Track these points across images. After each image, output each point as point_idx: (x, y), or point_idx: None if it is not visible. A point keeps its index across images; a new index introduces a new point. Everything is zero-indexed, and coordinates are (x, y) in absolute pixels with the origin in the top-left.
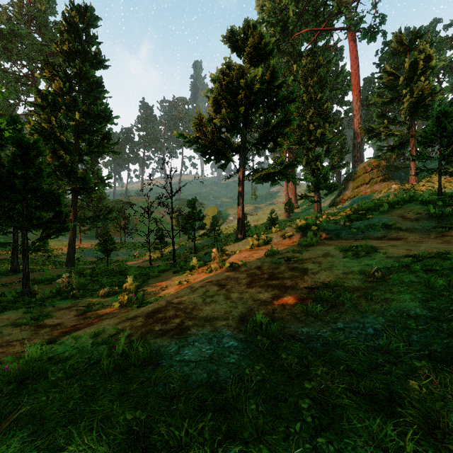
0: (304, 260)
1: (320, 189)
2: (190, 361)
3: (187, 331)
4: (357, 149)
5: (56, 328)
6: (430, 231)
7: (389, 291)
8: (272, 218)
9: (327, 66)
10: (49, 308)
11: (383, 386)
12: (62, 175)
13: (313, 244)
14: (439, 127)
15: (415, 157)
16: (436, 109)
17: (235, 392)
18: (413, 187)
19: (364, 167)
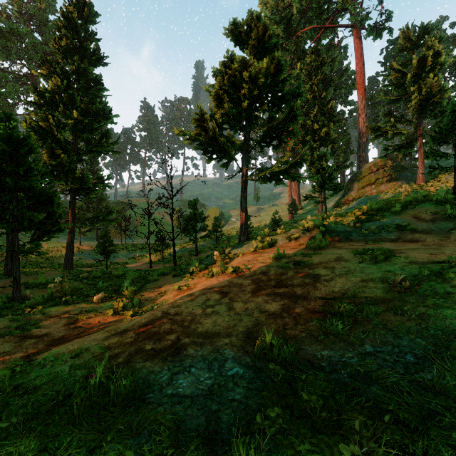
0: (315, 265)
1: (325, 189)
2: (184, 396)
3: (183, 351)
4: (362, 149)
5: (43, 339)
6: (449, 232)
7: (422, 305)
8: (275, 219)
9: (331, 65)
10: (38, 316)
11: (451, 452)
12: (60, 175)
13: (323, 247)
14: (455, 122)
15: (428, 154)
16: (451, 103)
17: (242, 451)
18: (421, 188)
19: (370, 167)
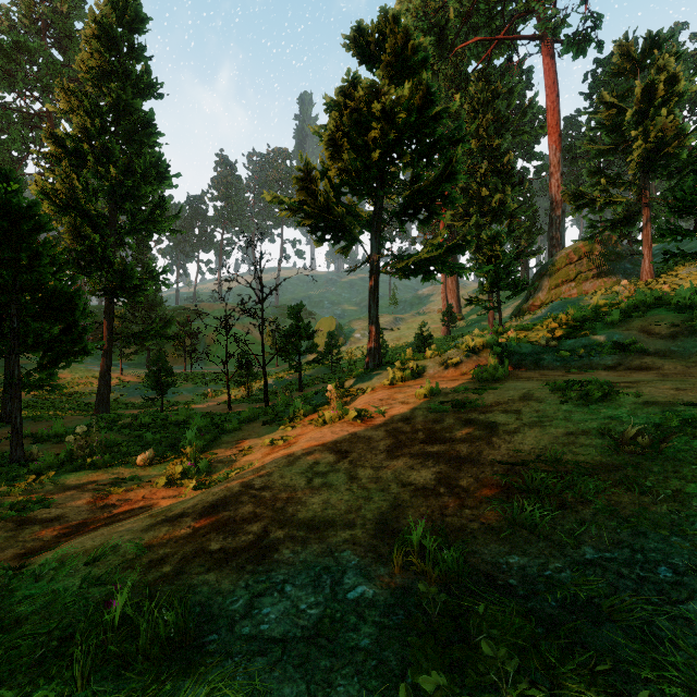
0: (488, 407)
1: (499, 288)
2: (271, 639)
3: (273, 554)
4: (556, 227)
5: (52, 525)
6: None
7: (675, 476)
8: (422, 335)
9: (508, 98)
10: (47, 488)
11: None
12: (89, 266)
13: (499, 378)
14: None
15: (664, 232)
16: None
17: None
18: (648, 286)
19: (568, 255)
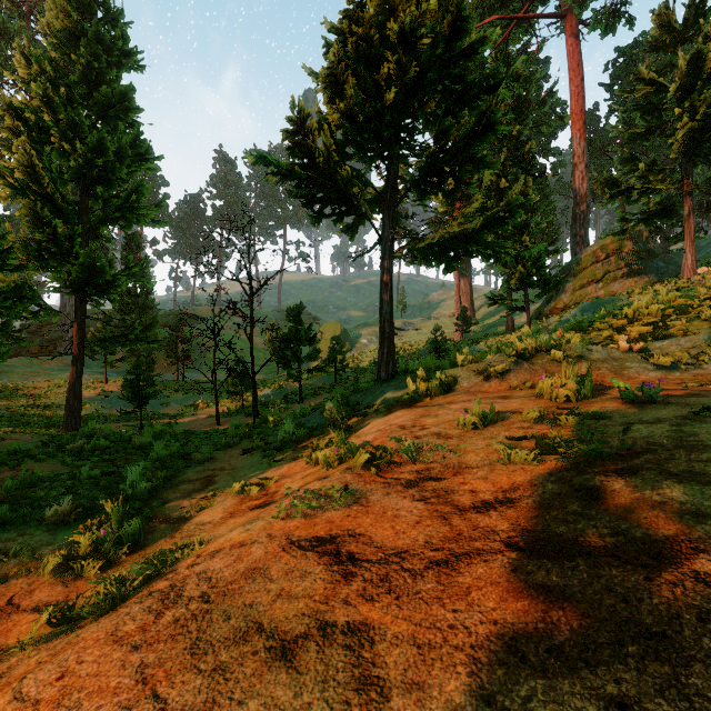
0: (616, 459)
1: (528, 286)
2: None
3: None
4: (580, 223)
5: None
6: None
7: None
8: (436, 340)
9: (525, 87)
10: None
11: None
12: (55, 259)
13: (586, 397)
14: None
15: None
16: None
17: None
18: (694, 284)
19: (594, 252)
